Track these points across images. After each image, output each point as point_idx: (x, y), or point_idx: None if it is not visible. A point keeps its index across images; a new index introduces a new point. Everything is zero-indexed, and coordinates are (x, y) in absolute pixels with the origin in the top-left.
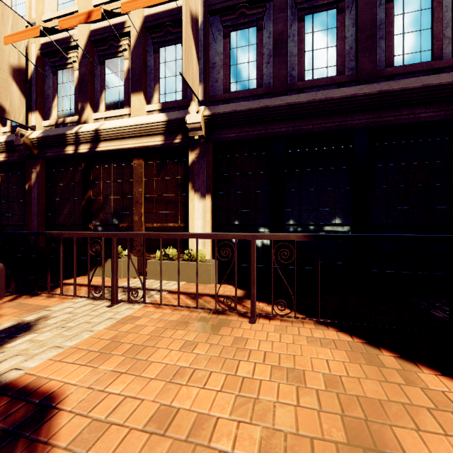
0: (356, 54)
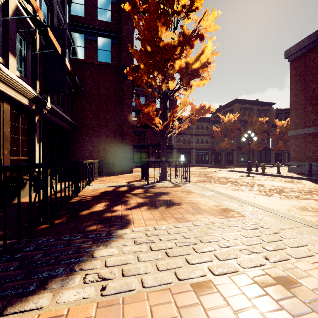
0: (63, 104)
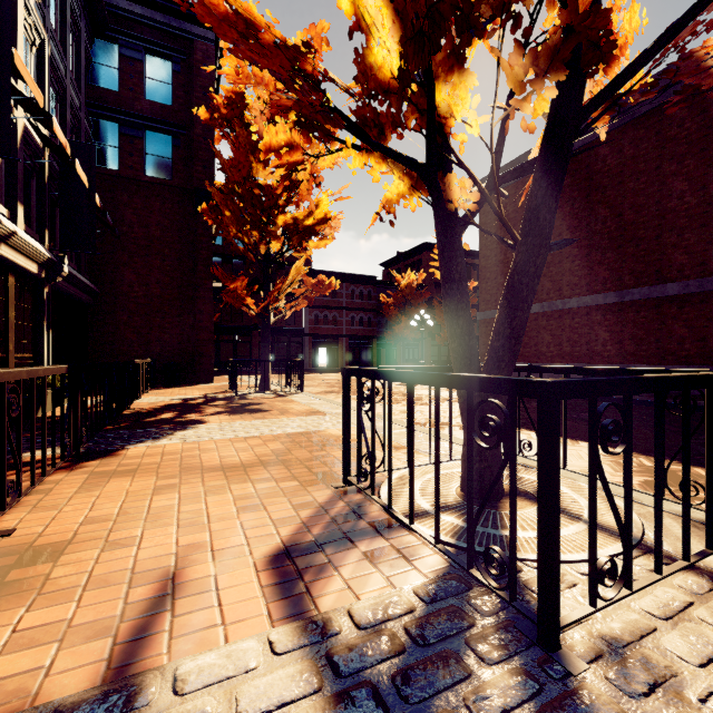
0: (78, 256)
